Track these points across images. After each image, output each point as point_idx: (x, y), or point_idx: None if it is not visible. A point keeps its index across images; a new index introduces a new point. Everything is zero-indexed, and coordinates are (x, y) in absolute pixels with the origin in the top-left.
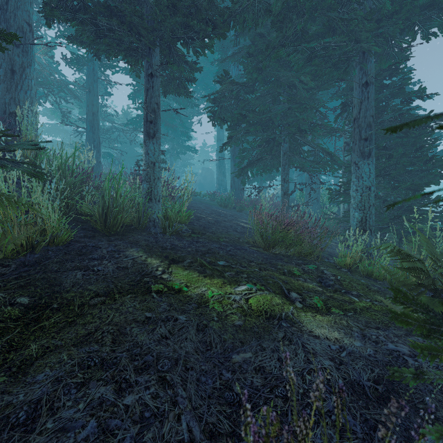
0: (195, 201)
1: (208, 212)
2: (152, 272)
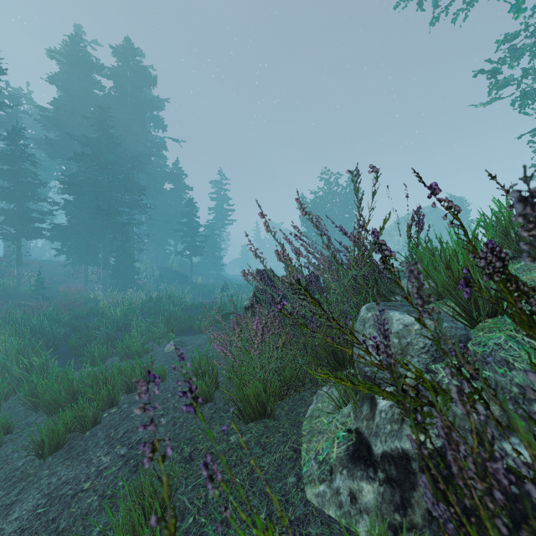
0: (45, 272)
1: (49, 283)
2: (23, 303)
